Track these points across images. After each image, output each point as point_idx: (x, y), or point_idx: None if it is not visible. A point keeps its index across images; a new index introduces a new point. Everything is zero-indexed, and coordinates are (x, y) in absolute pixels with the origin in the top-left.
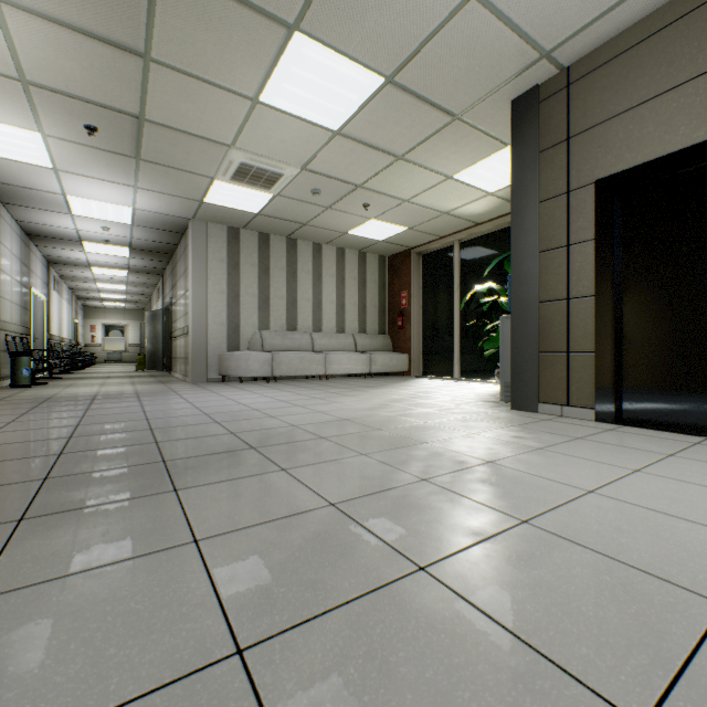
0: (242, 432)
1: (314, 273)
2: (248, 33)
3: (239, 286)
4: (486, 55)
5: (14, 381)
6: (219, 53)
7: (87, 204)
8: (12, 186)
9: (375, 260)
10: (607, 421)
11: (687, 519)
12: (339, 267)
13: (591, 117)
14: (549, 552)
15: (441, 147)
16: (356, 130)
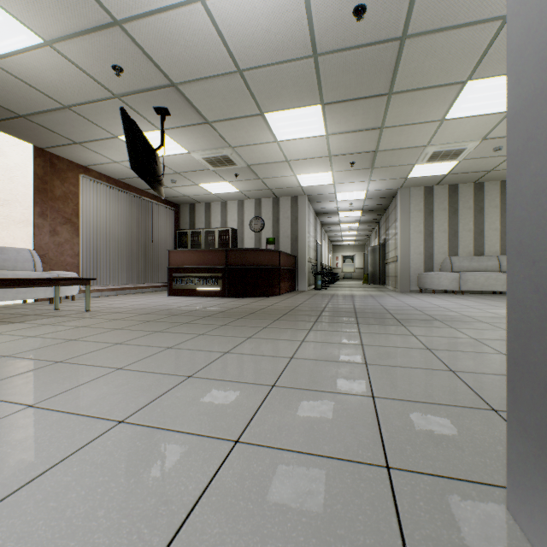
0: (432, 315)
1: (501, 206)
2: (436, 96)
3: (432, 226)
4: None
5: (315, 286)
6: (419, 111)
7: (344, 195)
8: (315, 195)
9: None
10: None
11: None
12: None
13: None
14: None
15: None
16: None
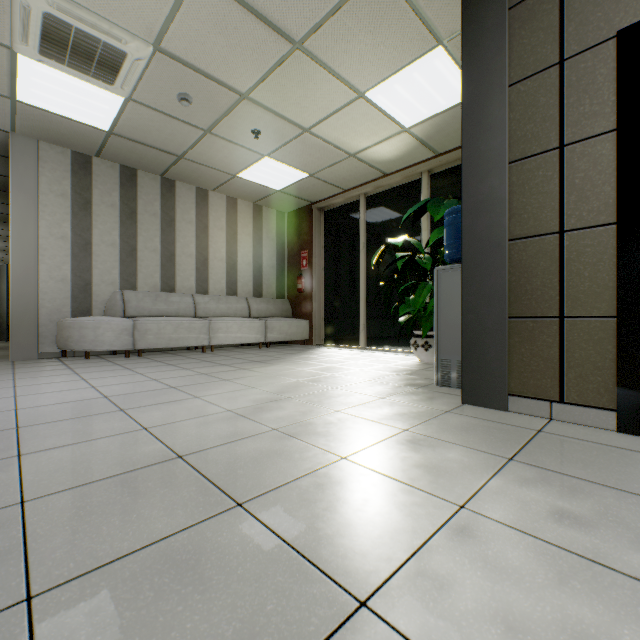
0: None
1: (198, 223)
2: None
3: (90, 232)
4: None
5: None
6: None
7: None
8: None
9: (272, 215)
10: None
11: None
12: (230, 220)
13: None
14: None
15: (354, 32)
16: None
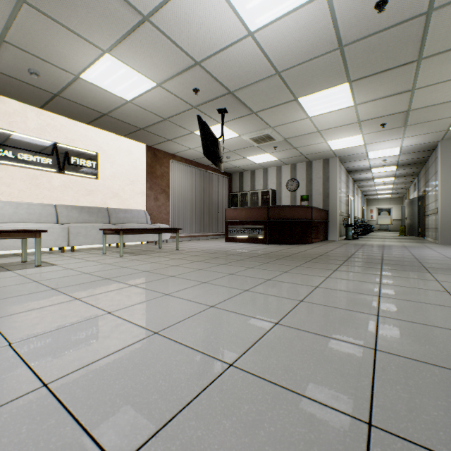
0: None
1: None
2: None
3: None
4: None
5: (346, 237)
6: None
7: (376, 153)
8: (346, 156)
9: None
10: None
11: None
12: None
13: None
14: None
15: None
16: None
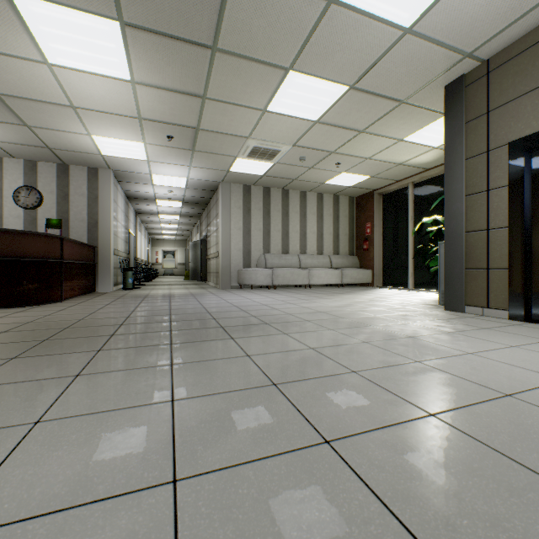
0: (259, 316)
1: (300, 212)
2: (261, 76)
3: (250, 224)
4: (421, 63)
5: (125, 286)
6: (244, 89)
7: (162, 178)
8: (125, 172)
9: (345, 200)
10: (517, 319)
11: (524, 368)
12: (319, 207)
13: (505, 96)
14: (424, 372)
15: (392, 121)
16: (329, 119)
